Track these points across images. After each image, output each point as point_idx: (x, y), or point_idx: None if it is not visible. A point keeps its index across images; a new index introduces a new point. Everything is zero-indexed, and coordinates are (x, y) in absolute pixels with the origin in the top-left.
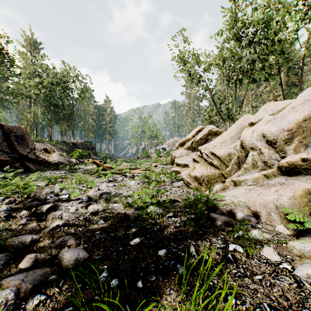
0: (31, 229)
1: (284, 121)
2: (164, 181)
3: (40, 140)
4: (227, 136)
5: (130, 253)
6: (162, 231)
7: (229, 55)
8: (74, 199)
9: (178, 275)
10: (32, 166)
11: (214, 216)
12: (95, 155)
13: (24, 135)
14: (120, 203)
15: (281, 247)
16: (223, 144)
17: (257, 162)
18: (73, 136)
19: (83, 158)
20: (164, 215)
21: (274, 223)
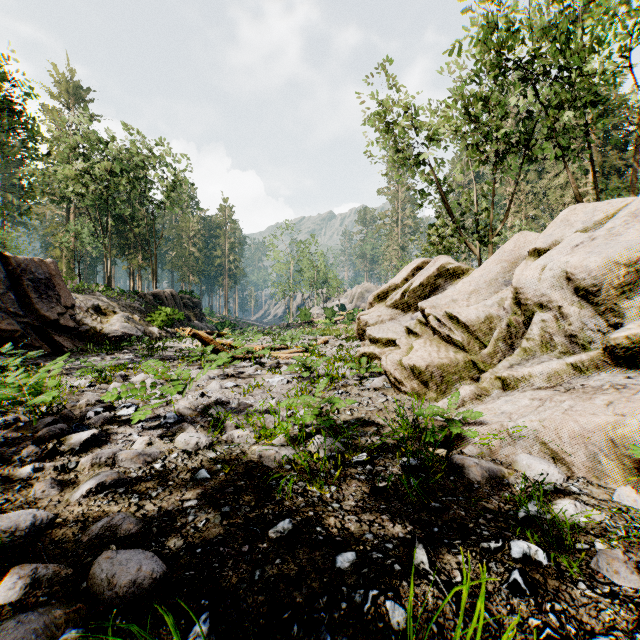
0: (40, 492)
1: (616, 243)
2: (343, 375)
3: (86, 288)
4: (480, 280)
5: (267, 562)
6: (343, 500)
7: (480, 108)
8: (146, 419)
9: (389, 634)
10: (68, 343)
11: (464, 463)
12: (199, 320)
13: (51, 278)
14: (248, 428)
15: (637, 547)
16: (472, 296)
17: (554, 335)
18: (154, 281)
19: (175, 325)
20: (348, 459)
21: (607, 481)
